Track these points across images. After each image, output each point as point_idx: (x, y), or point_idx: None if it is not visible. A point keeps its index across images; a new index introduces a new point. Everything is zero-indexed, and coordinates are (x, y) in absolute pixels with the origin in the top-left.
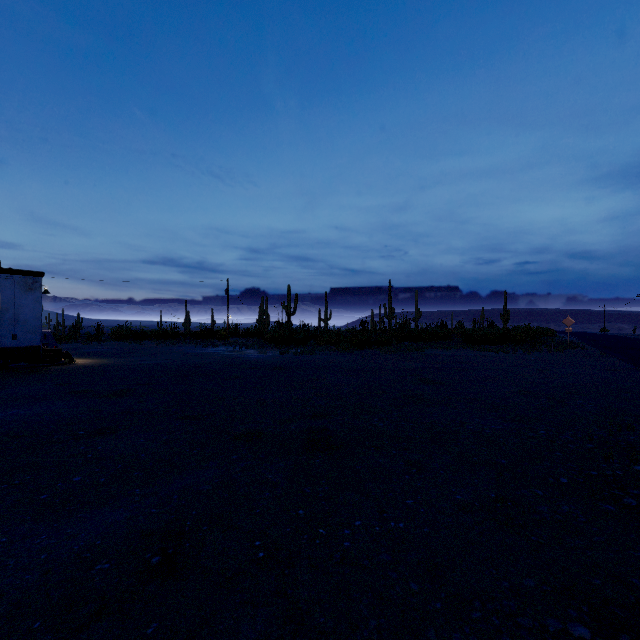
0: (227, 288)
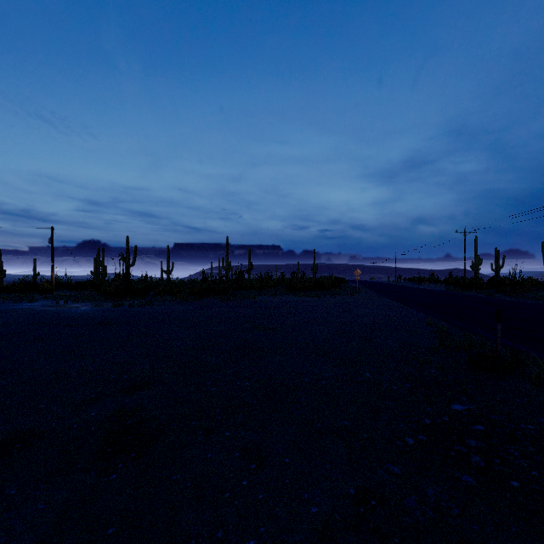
0: (52, 237)
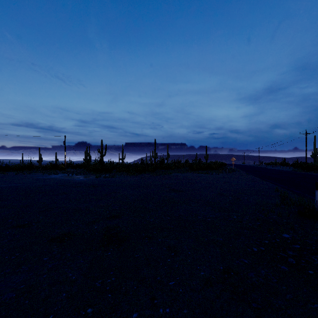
0: (65, 140)
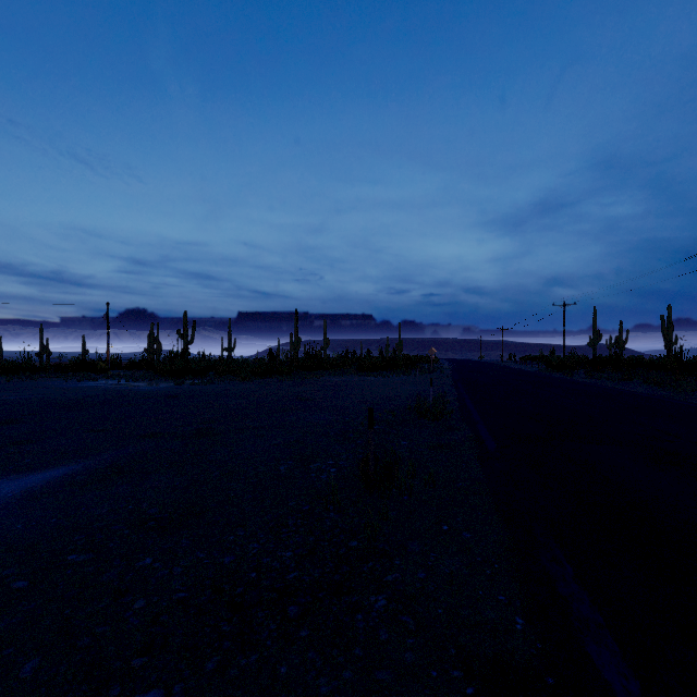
0: (107, 313)
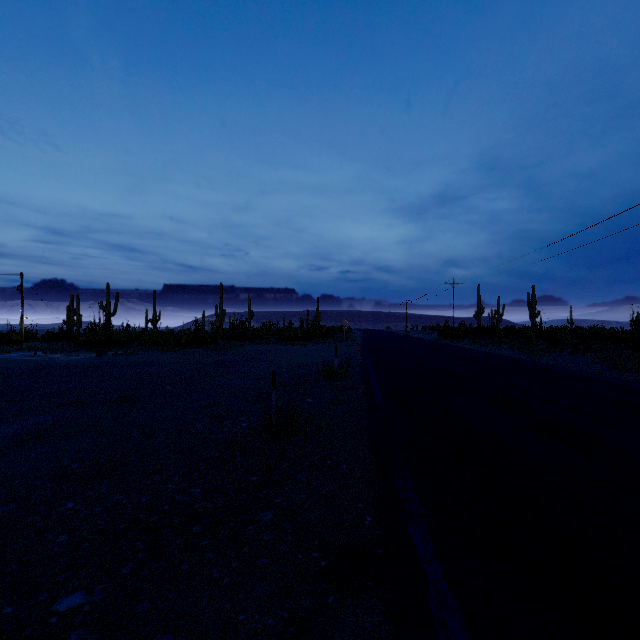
0: (21, 284)
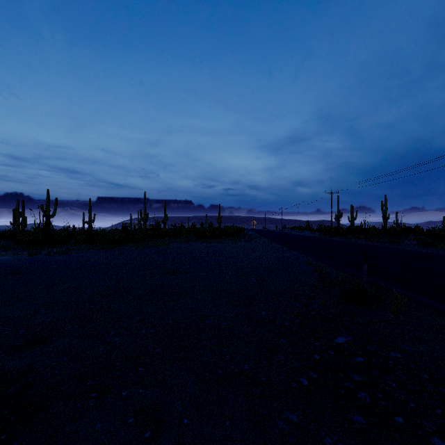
0: None
